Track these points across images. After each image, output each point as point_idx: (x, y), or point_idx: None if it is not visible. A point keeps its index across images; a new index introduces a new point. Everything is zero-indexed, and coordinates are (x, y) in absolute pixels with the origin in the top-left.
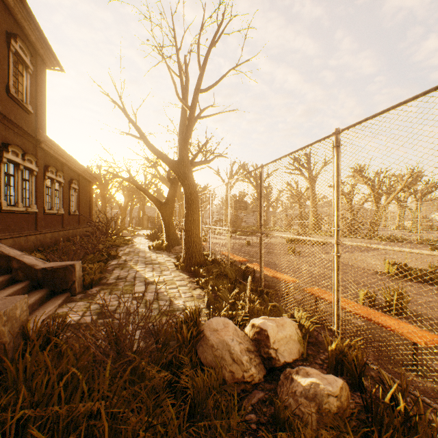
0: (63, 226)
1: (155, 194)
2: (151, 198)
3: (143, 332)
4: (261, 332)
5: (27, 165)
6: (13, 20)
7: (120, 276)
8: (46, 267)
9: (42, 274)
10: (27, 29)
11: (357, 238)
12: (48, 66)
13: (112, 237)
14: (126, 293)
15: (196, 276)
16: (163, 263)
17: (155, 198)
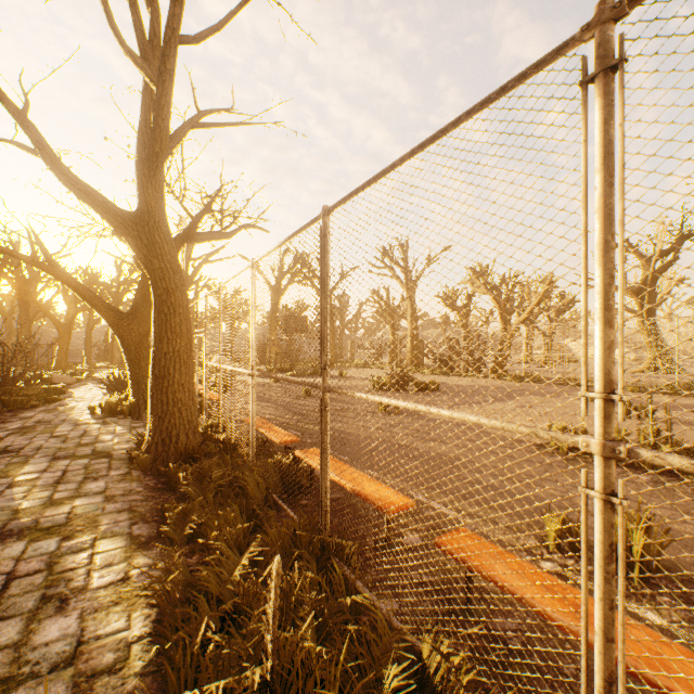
0: None
1: None
2: (95, 302)
3: None
4: None
5: None
6: None
7: None
8: None
9: None
10: None
11: (478, 377)
12: None
13: (18, 386)
14: None
15: (172, 487)
16: (102, 454)
17: (106, 303)
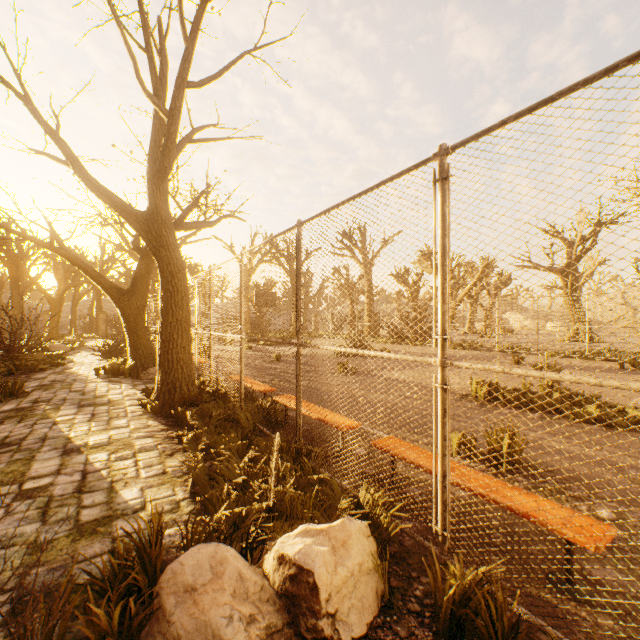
0: None
1: (121, 277)
2: (100, 281)
3: (8, 601)
4: (299, 577)
5: None
6: None
7: (9, 437)
8: None
9: None
10: None
11: (426, 346)
12: None
13: (24, 353)
14: (5, 482)
15: (180, 424)
16: (117, 403)
17: (109, 281)
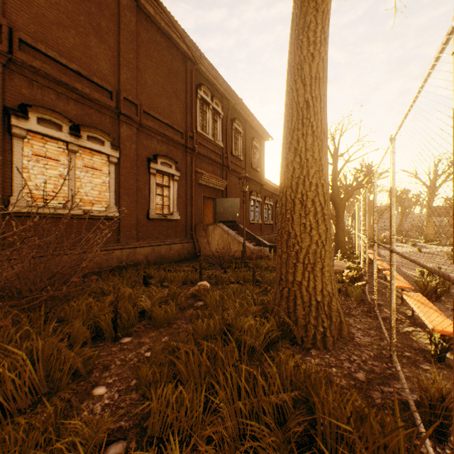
0: (272, 231)
1: None
2: None
3: None
4: None
5: (257, 200)
6: (253, 130)
7: None
8: (270, 244)
9: (269, 247)
10: (257, 131)
11: None
12: (266, 141)
13: None
14: None
15: None
16: None
17: None
